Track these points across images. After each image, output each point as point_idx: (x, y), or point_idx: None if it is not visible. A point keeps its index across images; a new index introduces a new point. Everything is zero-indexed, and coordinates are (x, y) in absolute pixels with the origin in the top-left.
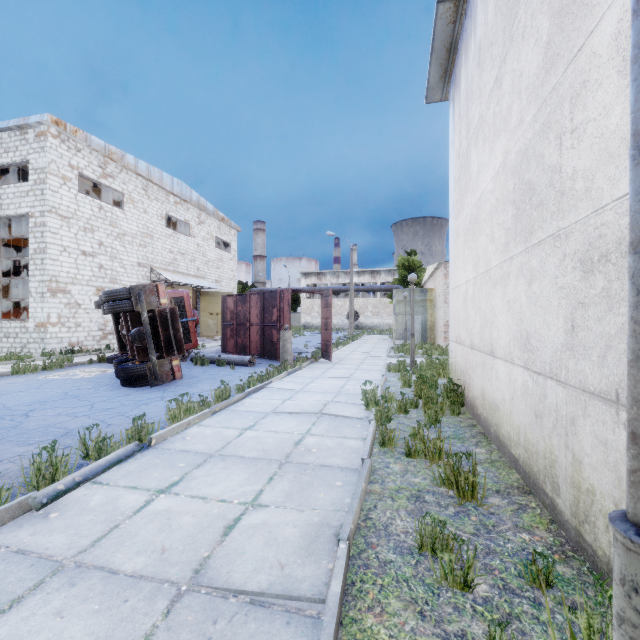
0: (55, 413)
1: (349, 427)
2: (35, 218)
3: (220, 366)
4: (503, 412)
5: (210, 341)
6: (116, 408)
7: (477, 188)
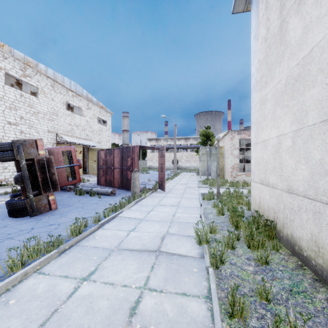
0: None
1: (186, 273)
2: None
3: (92, 196)
4: None
5: (94, 177)
6: None
7: (302, 48)
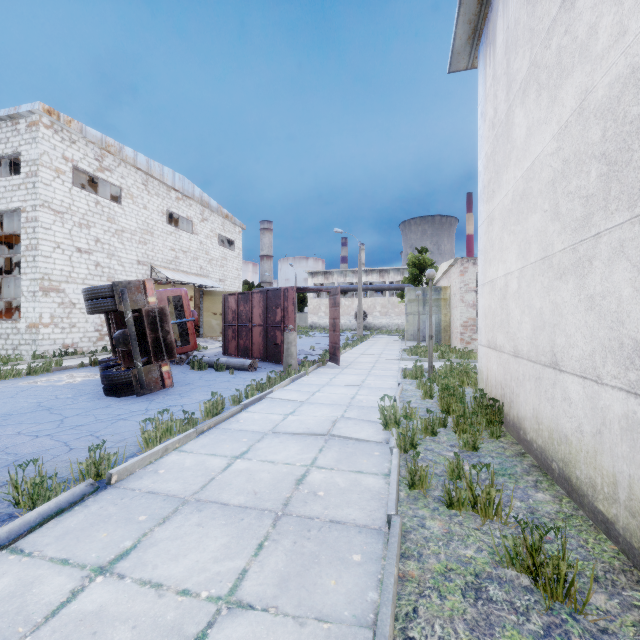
0: (14, 431)
1: (365, 455)
2: (27, 213)
3: (219, 371)
4: (578, 447)
5: (213, 342)
6: (88, 425)
7: (526, 156)
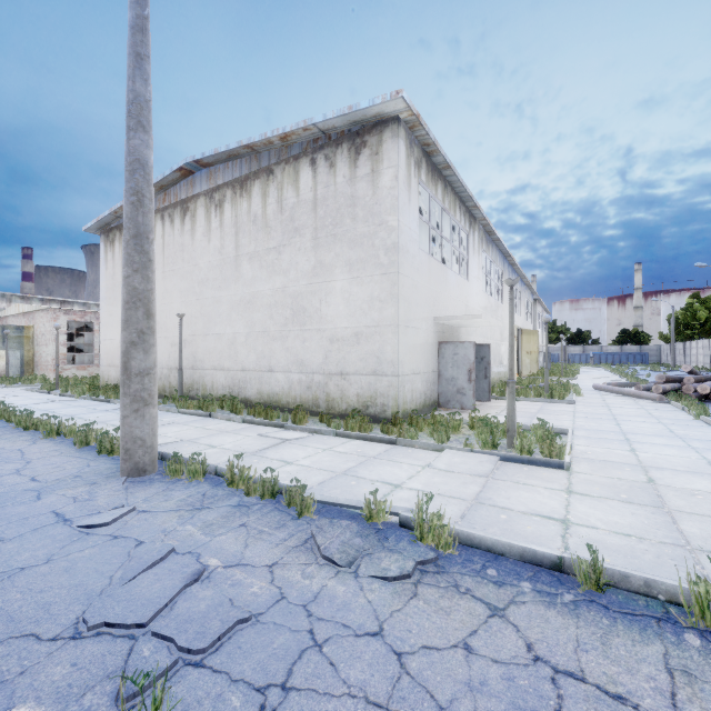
0: None
1: (81, 401)
2: None
3: None
4: None
5: None
6: None
7: None
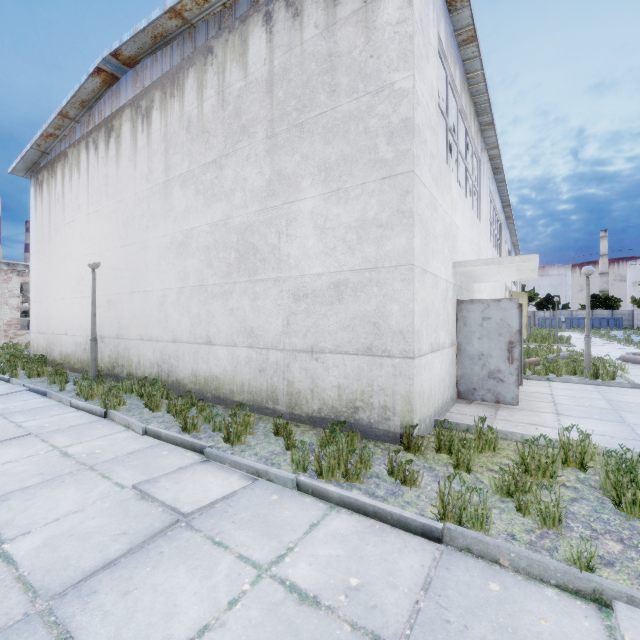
0: None
1: None
2: None
3: None
4: (72, 355)
5: None
6: None
7: (57, 258)
